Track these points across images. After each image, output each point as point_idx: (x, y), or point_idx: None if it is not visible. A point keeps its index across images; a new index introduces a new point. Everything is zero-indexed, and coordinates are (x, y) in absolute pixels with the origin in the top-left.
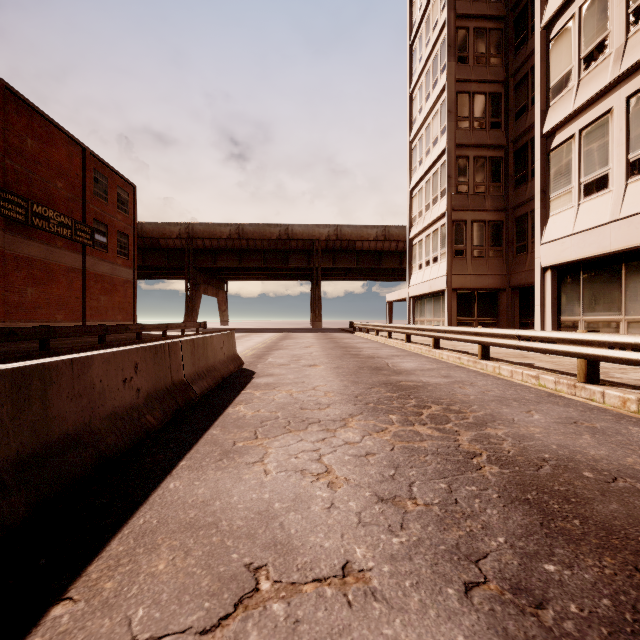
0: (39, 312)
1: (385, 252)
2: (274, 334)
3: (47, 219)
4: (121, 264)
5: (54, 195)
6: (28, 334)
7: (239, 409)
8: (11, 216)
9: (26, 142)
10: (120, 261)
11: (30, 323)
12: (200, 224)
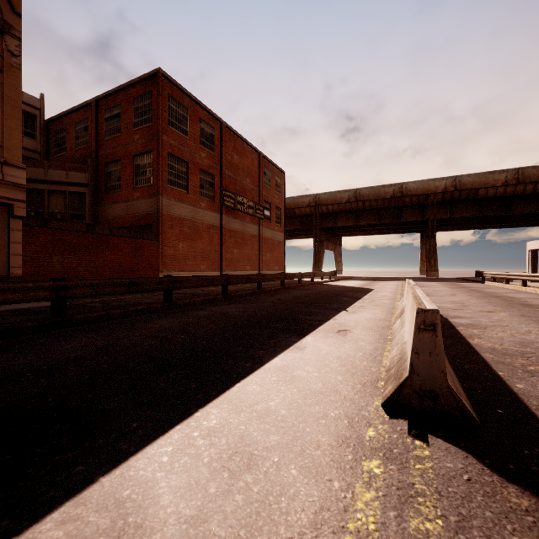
0: (239, 264)
1: (517, 196)
2: (397, 282)
3: (243, 204)
4: (277, 230)
5: (245, 188)
6: (254, 279)
7: (479, 341)
8: (228, 205)
9: (233, 157)
10: (276, 228)
11: (235, 272)
12: (324, 193)
